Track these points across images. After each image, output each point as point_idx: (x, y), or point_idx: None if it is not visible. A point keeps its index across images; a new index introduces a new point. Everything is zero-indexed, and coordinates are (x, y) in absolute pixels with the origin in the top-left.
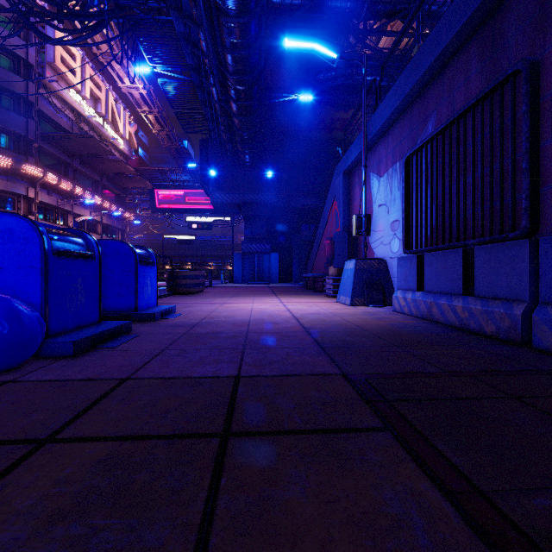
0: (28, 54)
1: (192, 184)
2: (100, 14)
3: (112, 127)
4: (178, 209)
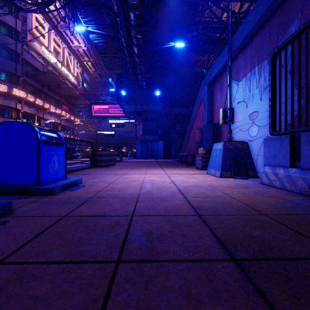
0: (17, 25)
1: (113, 102)
2: None
3: (67, 69)
4: (105, 116)
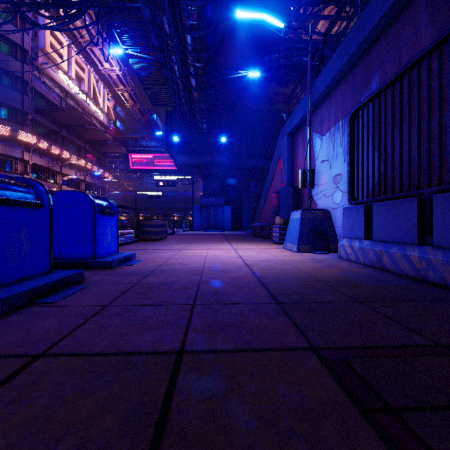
0: (24, 42)
1: (160, 149)
2: (80, 3)
3: (94, 102)
4: (148, 170)
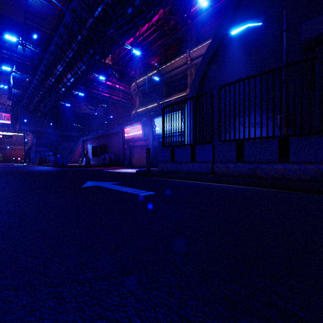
0: None
1: None
2: None
3: None
4: None
